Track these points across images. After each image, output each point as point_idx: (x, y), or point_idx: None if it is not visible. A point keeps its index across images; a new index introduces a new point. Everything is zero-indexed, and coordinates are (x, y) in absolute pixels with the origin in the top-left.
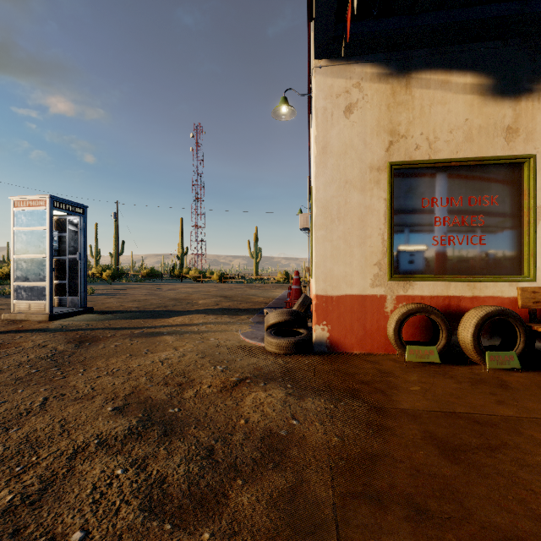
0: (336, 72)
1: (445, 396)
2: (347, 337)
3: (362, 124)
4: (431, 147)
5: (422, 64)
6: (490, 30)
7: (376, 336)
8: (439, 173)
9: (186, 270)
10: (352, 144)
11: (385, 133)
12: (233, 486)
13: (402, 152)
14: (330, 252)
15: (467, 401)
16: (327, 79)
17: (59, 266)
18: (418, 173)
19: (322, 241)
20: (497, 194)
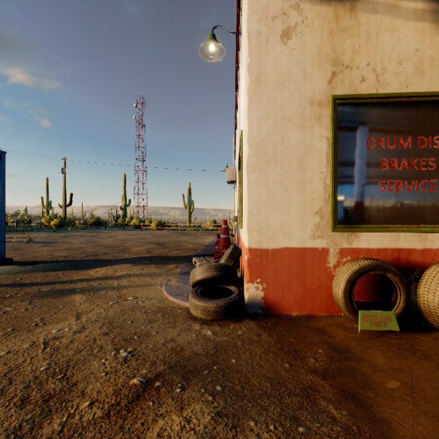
0: None
1: None
2: (285, 297)
3: (301, 52)
4: (378, 80)
5: None
6: None
7: (317, 295)
8: (386, 110)
9: (128, 219)
10: (290, 74)
11: (328, 62)
12: None
13: (347, 85)
14: (264, 198)
15: None
16: None
17: None
18: (363, 110)
19: (256, 185)
20: None
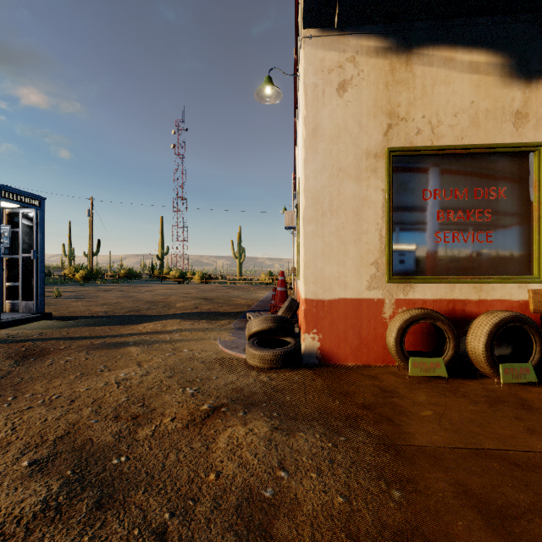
0: (328, 43)
1: (465, 423)
2: (341, 347)
3: (357, 104)
4: (434, 132)
5: (424, 38)
6: (500, 1)
7: (373, 346)
8: (442, 162)
9: (166, 270)
10: (346, 126)
11: (383, 114)
12: None
13: (402, 137)
14: (321, 249)
15: (492, 430)
16: (318, 52)
17: (11, 266)
18: (420, 161)
19: (312, 237)
20: (505, 186)
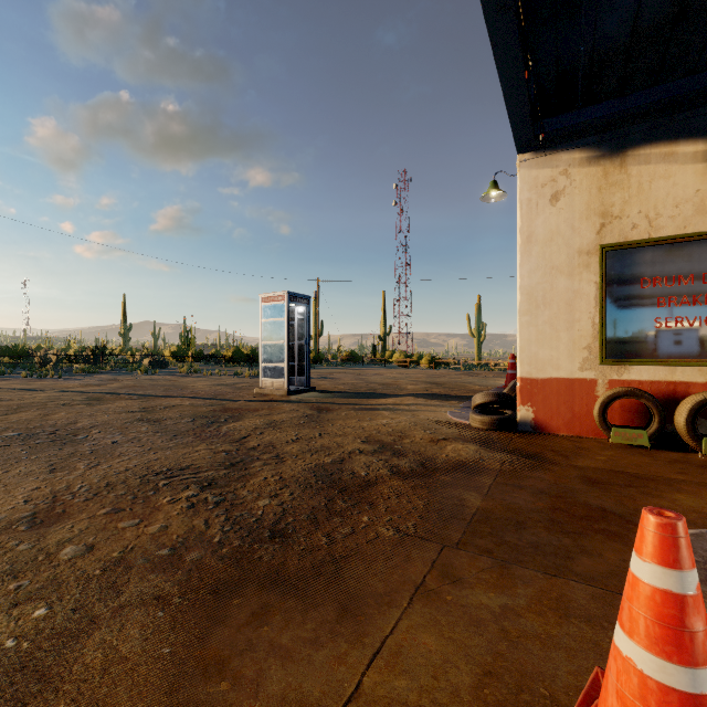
0: (542, 163)
1: (628, 465)
2: (553, 419)
3: (569, 210)
4: (651, 225)
5: (640, 140)
6: None
7: (585, 420)
8: (662, 251)
9: (389, 353)
10: (558, 230)
11: (596, 216)
12: (435, 475)
13: (616, 233)
14: (534, 336)
15: (645, 468)
16: (532, 171)
17: (289, 350)
18: (637, 253)
19: (526, 326)
20: None
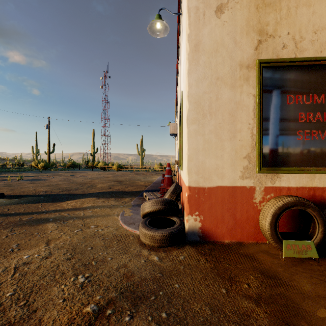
0: None
1: None
2: (218, 227)
3: (232, 24)
4: (297, 46)
5: None
6: None
7: (246, 226)
8: (303, 72)
9: (96, 162)
10: (222, 42)
11: (254, 32)
12: None
13: (270, 51)
14: (202, 145)
15: None
16: None
17: None
18: (284, 72)
19: (194, 135)
20: None
